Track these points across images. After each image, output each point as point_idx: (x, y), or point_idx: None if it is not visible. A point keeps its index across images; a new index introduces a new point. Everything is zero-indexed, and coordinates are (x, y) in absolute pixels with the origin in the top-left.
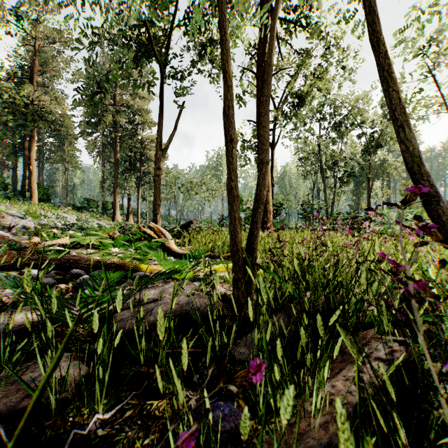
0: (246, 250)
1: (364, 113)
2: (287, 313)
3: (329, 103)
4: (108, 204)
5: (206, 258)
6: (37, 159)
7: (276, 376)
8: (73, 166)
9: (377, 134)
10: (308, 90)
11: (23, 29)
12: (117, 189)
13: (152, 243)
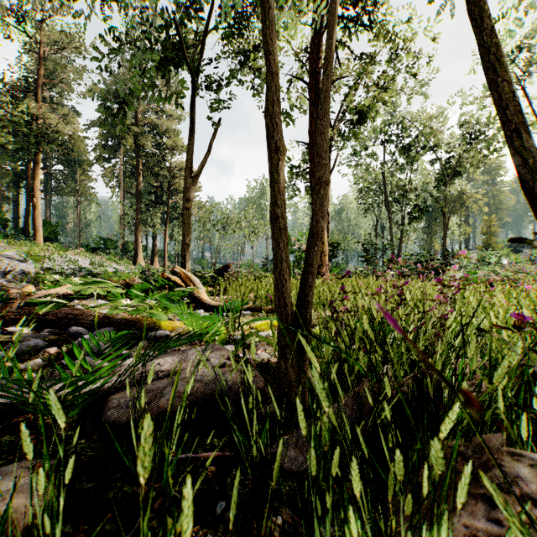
0: (297, 305)
1: (438, 133)
2: (356, 394)
3: (396, 122)
4: (128, 244)
5: (246, 312)
6: (43, 190)
7: (353, 531)
8: (87, 199)
9: (454, 159)
10: (371, 105)
11: (25, 32)
12: (140, 226)
13: (177, 292)
